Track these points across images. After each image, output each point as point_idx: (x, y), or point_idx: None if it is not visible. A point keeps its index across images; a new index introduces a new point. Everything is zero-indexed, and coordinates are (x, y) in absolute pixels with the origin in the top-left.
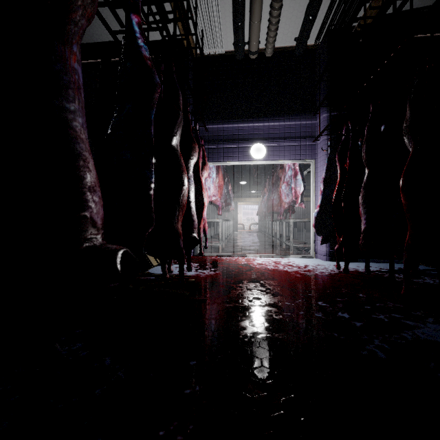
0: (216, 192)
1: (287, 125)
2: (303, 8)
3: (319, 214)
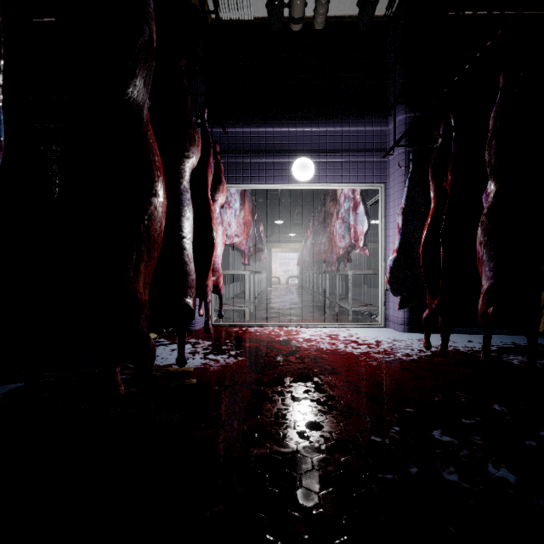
0: (241, 230)
1: (345, 132)
2: None
3: (397, 262)
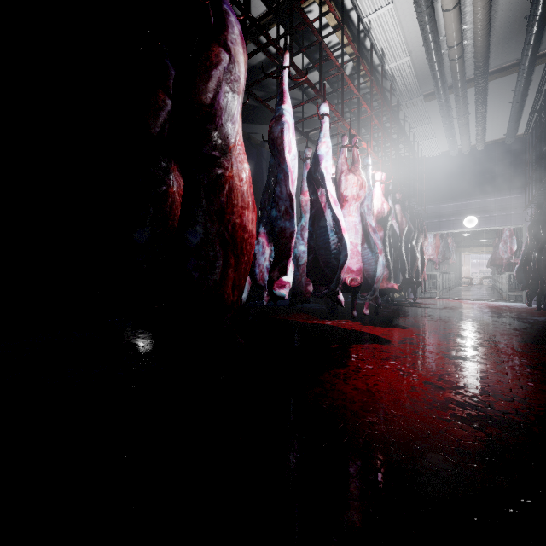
0: (434, 252)
1: (497, 200)
2: (505, 124)
3: (519, 268)
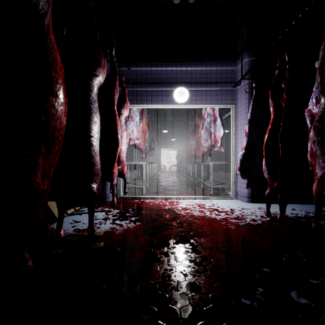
0: (140, 135)
1: (208, 70)
2: None
3: (245, 156)
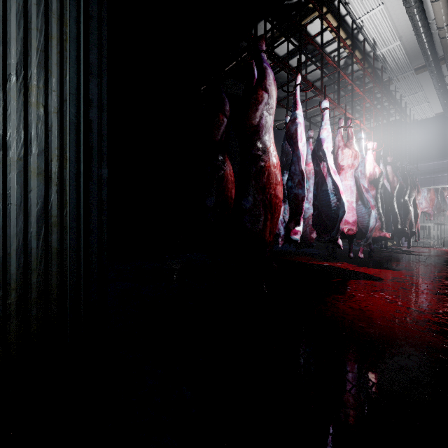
0: (428, 205)
1: None
2: None
3: None
